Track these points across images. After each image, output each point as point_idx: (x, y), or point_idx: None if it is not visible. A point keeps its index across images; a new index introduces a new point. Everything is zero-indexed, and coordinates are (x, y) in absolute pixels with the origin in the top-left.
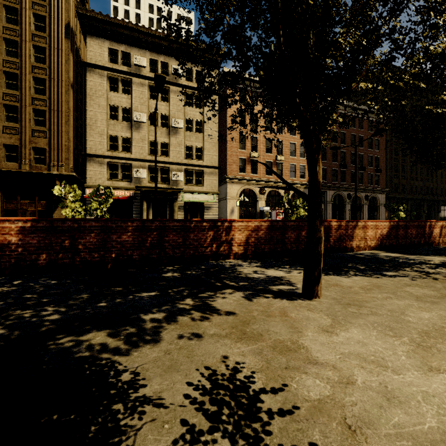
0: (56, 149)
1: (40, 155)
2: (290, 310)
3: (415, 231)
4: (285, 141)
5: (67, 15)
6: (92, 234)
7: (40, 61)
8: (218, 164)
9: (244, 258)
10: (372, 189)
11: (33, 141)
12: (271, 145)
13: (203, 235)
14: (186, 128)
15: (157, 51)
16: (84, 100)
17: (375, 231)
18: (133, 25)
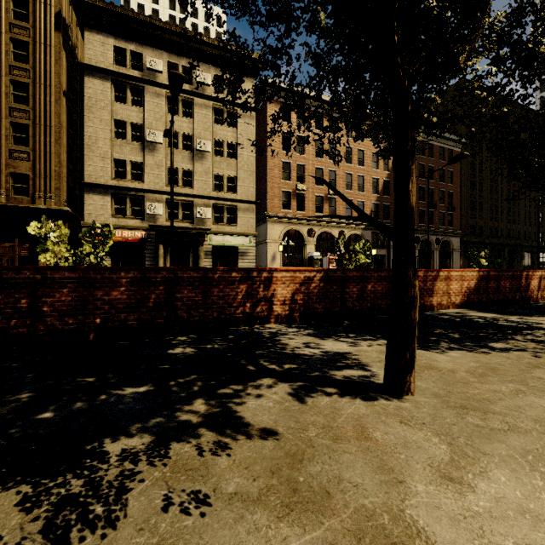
0: (42, 176)
1: (21, 183)
2: (371, 423)
3: (509, 283)
4: (339, 170)
5: (57, 1)
6: (64, 290)
7: (20, 60)
8: (256, 199)
9: (290, 321)
10: (444, 232)
11: (12, 165)
12: (322, 176)
13: (232, 291)
14: (215, 152)
15: (178, 52)
16: (83, 113)
17: (460, 284)
18: (146, 17)
